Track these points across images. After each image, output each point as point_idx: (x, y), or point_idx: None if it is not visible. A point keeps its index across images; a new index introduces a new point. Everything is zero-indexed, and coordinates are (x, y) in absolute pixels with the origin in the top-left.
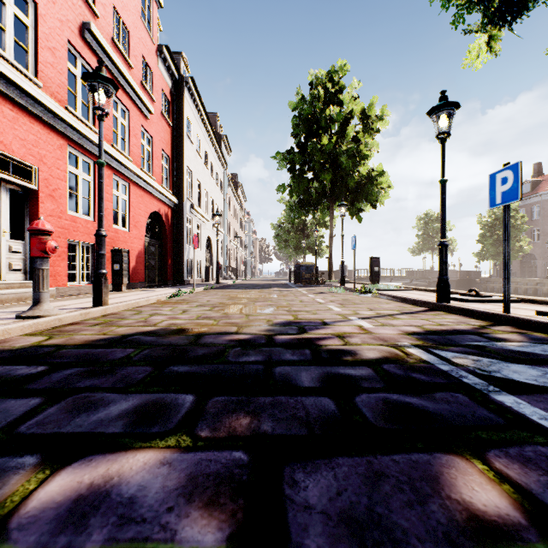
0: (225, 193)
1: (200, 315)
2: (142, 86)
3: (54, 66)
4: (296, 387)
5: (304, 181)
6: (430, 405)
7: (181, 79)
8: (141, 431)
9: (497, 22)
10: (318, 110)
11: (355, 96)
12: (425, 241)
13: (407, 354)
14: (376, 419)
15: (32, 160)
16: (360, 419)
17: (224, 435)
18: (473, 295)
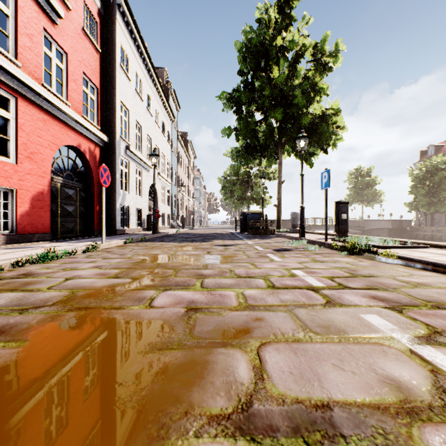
0: (174, 146)
1: None
2: None
3: None
4: None
5: (251, 122)
6: None
7: (113, 0)
8: None
9: None
10: (268, 38)
11: (305, 34)
12: (356, 194)
13: None
14: None
15: None
16: None
17: None
18: None
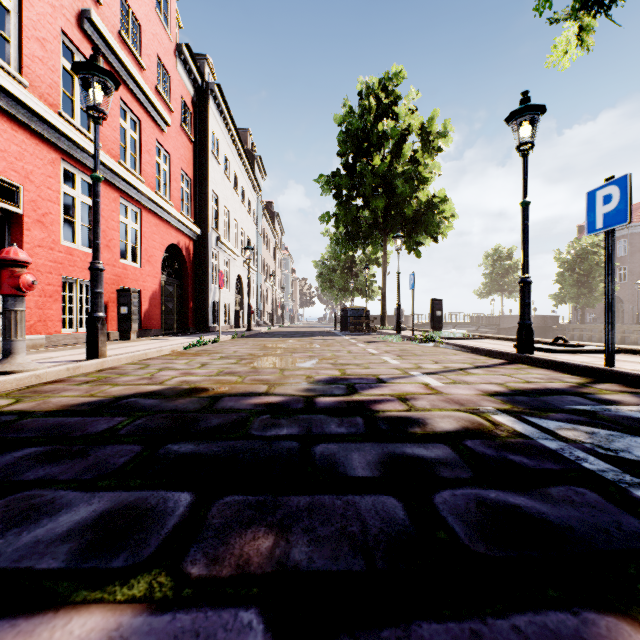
0: (259, 224)
1: (222, 370)
2: (157, 92)
3: (44, 61)
4: (346, 478)
5: (352, 209)
6: (548, 509)
7: (206, 86)
8: (95, 564)
9: (592, 7)
10: (368, 124)
11: (413, 108)
12: (493, 282)
13: (494, 423)
14: (471, 537)
15: (14, 177)
16: (446, 537)
17: (229, 573)
18: (560, 345)
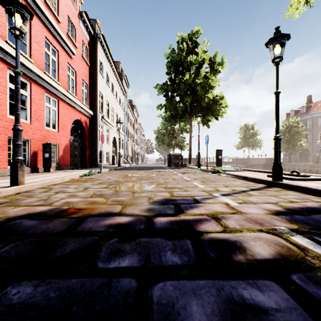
0: (125, 111)
1: (96, 192)
2: (68, 36)
3: None
4: None
5: (174, 102)
6: None
7: (96, 35)
8: None
9: None
10: (182, 57)
11: (205, 50)
12: (244, 141)
13: (299, 247)
14: None
15: None
16: None
17: None
18: (296, 175)
